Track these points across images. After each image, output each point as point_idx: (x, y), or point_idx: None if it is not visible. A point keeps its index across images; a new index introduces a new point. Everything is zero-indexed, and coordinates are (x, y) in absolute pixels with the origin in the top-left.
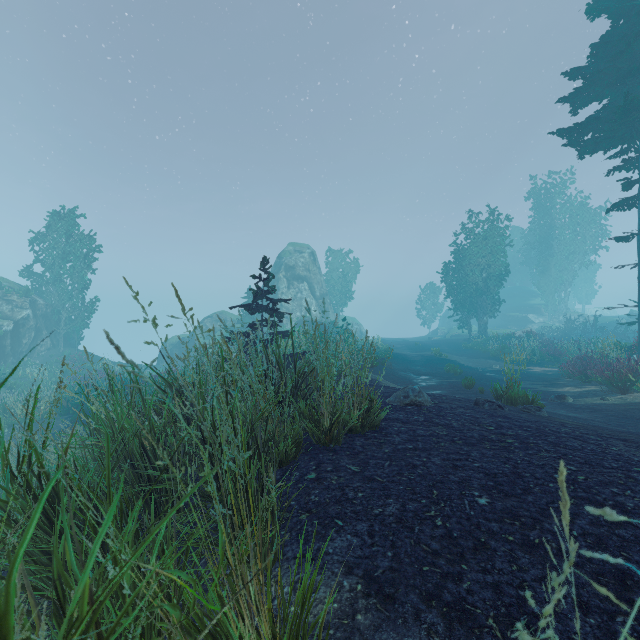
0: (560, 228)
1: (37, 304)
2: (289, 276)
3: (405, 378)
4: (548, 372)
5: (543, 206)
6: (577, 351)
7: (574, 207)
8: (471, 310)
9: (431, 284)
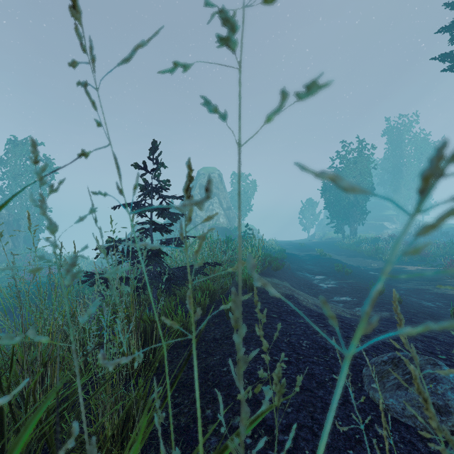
0: (408, 157)
1: (0, 213)
2: (202, 192)
3: (304, 279)
4: (423, 271)
5: (395, 140)
6: (437, 252)
7: (418, 141)
8: (344, 219)
9: (310, 200)
